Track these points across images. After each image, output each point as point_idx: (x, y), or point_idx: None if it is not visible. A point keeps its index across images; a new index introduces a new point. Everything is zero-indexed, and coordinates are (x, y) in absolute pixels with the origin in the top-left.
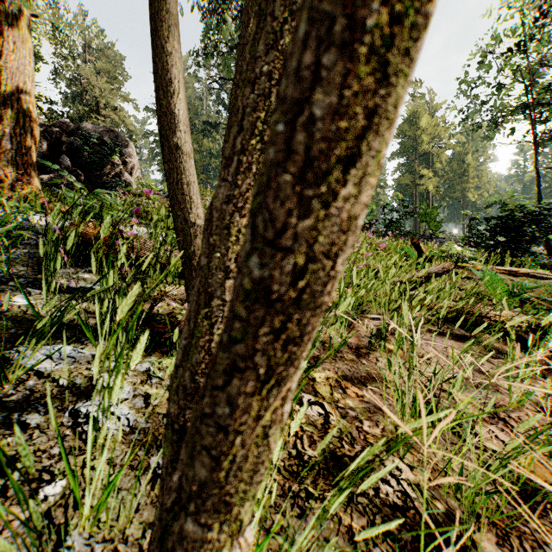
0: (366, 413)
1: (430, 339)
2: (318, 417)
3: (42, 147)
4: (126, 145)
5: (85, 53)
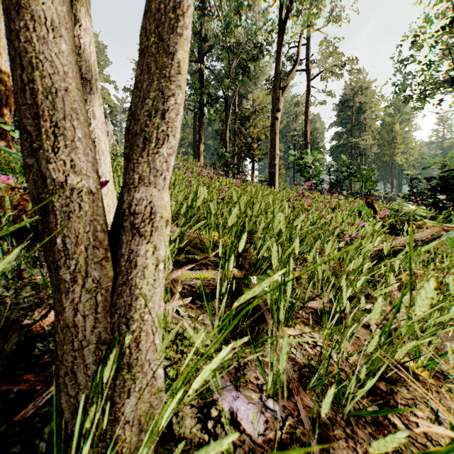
0: None
1: None
2: None
3: None
4: None
5: None
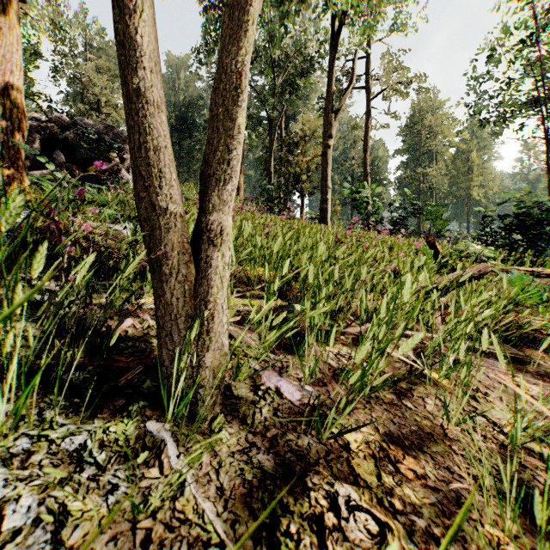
0: (441, 517)
1: (483, 364)
2: (369, 543)
3: (35, 142)
4: (124, 141)
5: (86, 51)
